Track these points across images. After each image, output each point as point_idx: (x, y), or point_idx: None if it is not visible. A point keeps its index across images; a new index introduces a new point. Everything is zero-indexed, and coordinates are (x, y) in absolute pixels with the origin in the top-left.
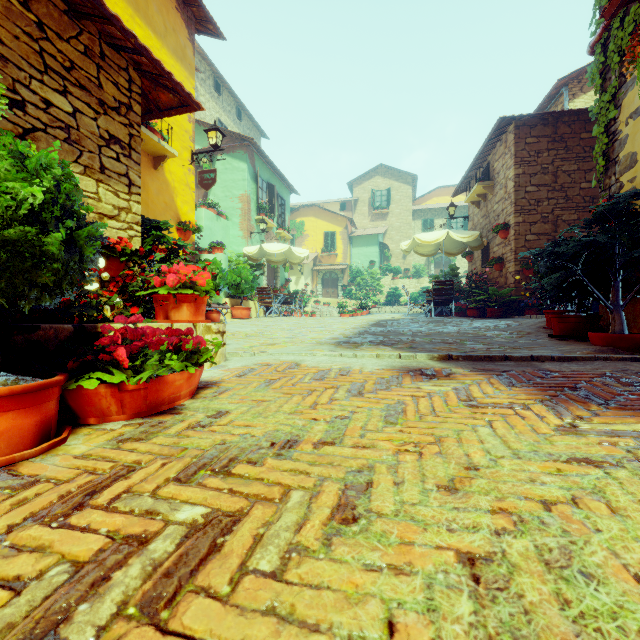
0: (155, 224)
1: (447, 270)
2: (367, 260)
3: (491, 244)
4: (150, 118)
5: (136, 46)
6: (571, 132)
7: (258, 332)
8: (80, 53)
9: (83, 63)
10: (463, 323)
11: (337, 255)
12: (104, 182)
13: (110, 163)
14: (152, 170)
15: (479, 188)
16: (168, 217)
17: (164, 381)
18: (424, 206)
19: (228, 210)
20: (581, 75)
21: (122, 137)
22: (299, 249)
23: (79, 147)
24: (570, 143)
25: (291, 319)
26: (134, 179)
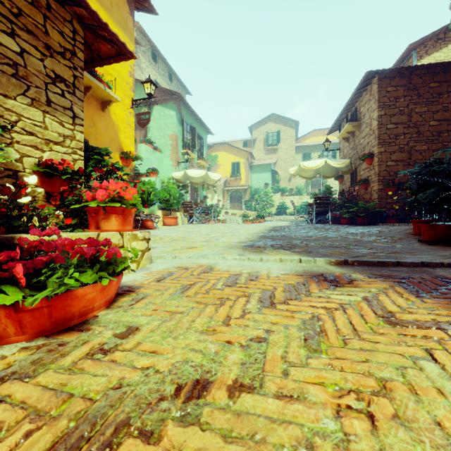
0: (97, 150)
1: (323, 189)
2: (263, 182)
3: (358, 169)
4: (94, 66)
5: None
6: (422, 82)
7: (181, 237)
8: (27, 3)
9: (30, 11)
10: (340, 229)
11: (241, 179)
12: (50, 113)
13: (56, 98)
14: (100, 112)
15: (349, 127)
16: (113, 148)
17: (72, 296)
18: (304, 143)
19: (162, 146)
20: (426, 41)
21: (67, 77)
22: (213, 174)
23: (26, 82)
24: (421, 91)
25: (207, 226)
26: (78, 112)
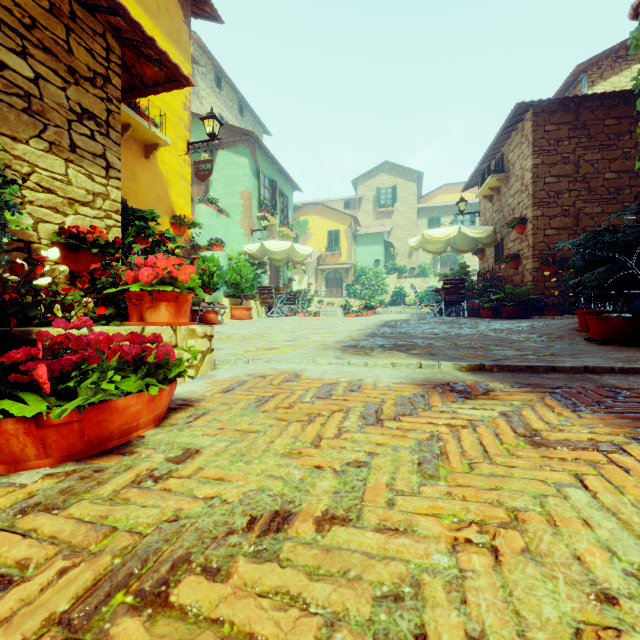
0: (139, 214)
1: (457, 268)
2: (372, 259)
3: (505, 240)
4: (135, 96)
5: (110, 3)
6: (594, 118)
7: (256, 334)
8: (44, 10)
9: (48, 22)
10: (479, 324)
11: (341, 254)
12: (75, 162)
13: (83, 141)
14: (143, 159)
15: (492, 181)
16: (161, 210)
17: (111, 408)
18: (430, 204)
19: (229, 207)
20: (601, 61)
21: (98, 112)
22: (302, 247)
23: (43, 120)
24: (593, 130)
25: (293, 320)
26: (113, 161)
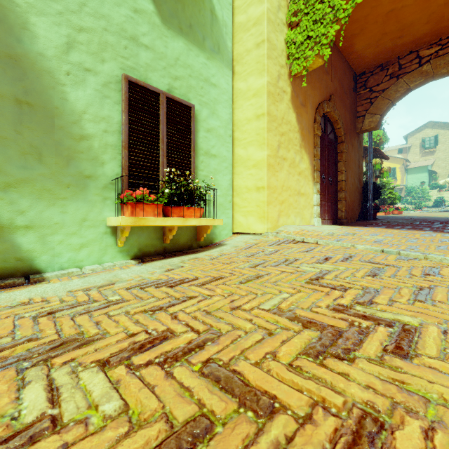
0: None
1: None
2: (418, 181)
3: None
4: None
5: None
6: None
7: None
8: None
9: None
10: None
11: (396, 180)
12: None
13: None
14: None
15: None
16: None
17: (402, 211)
18: None
19: None
20: None
21: None
22: None
23: None
24: None
25: None
26: None
